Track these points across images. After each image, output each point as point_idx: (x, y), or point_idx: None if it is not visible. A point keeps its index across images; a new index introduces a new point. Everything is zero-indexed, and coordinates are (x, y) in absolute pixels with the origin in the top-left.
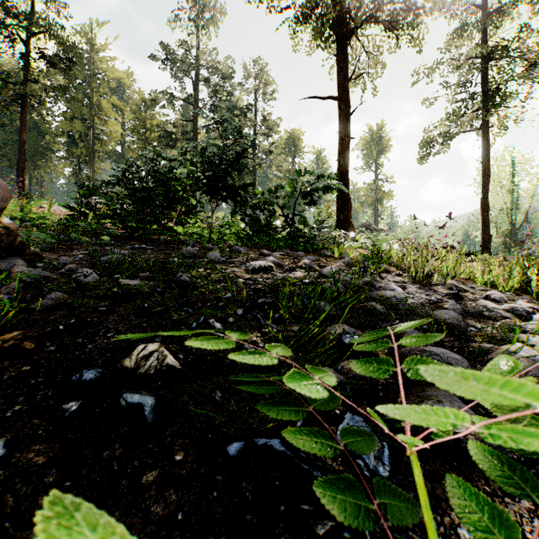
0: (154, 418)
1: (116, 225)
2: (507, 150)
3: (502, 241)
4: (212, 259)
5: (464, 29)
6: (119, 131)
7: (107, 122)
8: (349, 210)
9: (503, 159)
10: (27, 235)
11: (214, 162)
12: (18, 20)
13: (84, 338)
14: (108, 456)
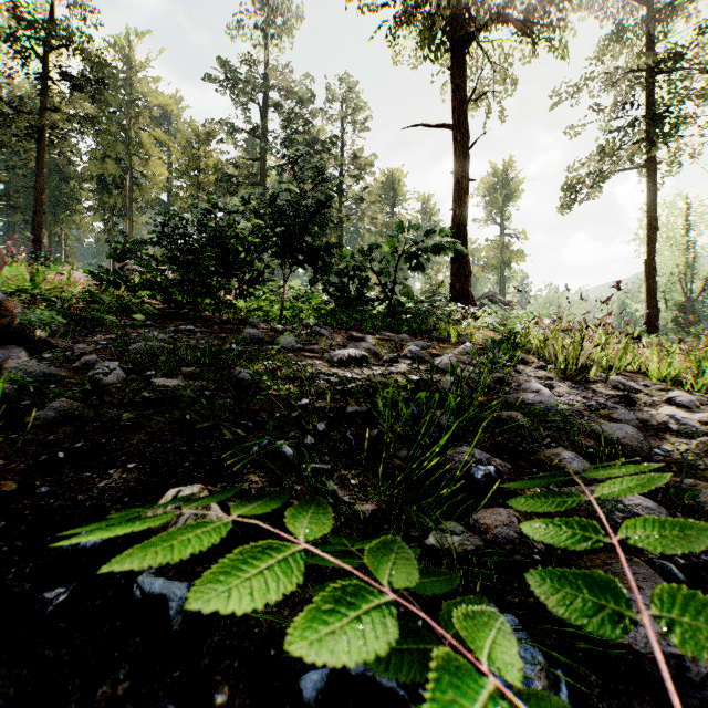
0: (184, 622)
1: (156, 298)
2: (679, 194)
3: (672, 316)
4: (284, 346)
5: (622, 33)
6: (164, 174)
7: (149, 162)
8: (468, 276)
9: (674, 207)
10: (28, 315)
11: (287, 213)
12: (34, 30)
13: (94, 471)
14: (104, 694)
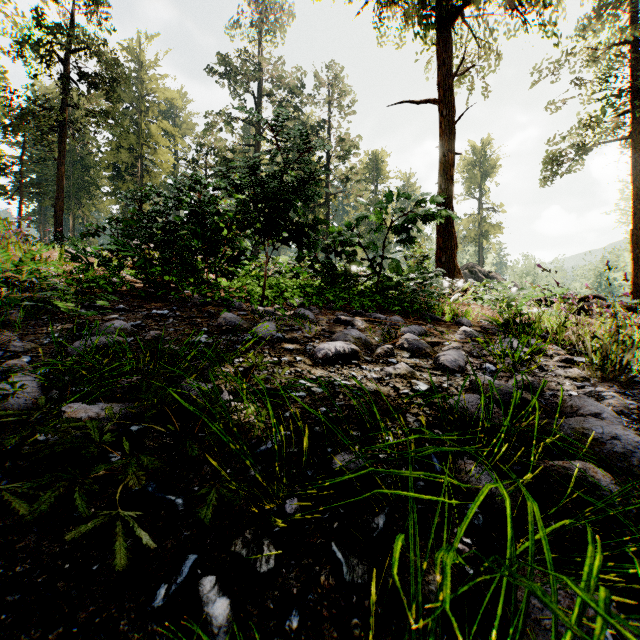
0: None
1: (138, 278)
2: None
3: None
4: (262, 335)
5: (607, 5)
6: (170, 161)
7: (157, 151)
8: (454, 249)
9: None
10: None
11: (269, 186)
12: (55, 35)
13: None
14: None
